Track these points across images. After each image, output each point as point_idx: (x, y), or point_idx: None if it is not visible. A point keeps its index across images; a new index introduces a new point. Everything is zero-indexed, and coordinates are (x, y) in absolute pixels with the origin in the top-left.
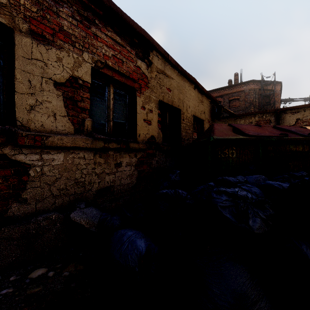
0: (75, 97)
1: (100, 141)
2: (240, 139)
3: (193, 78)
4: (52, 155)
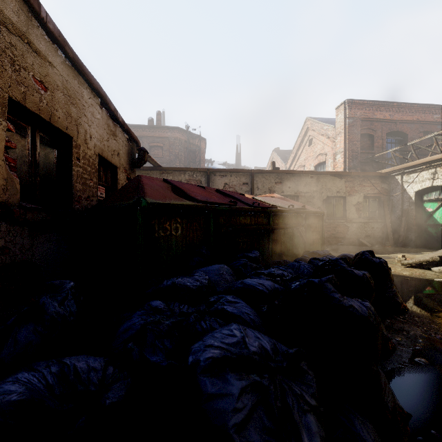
0: None
1: None
2: (187, 205)
3: (98, 86)
4: None
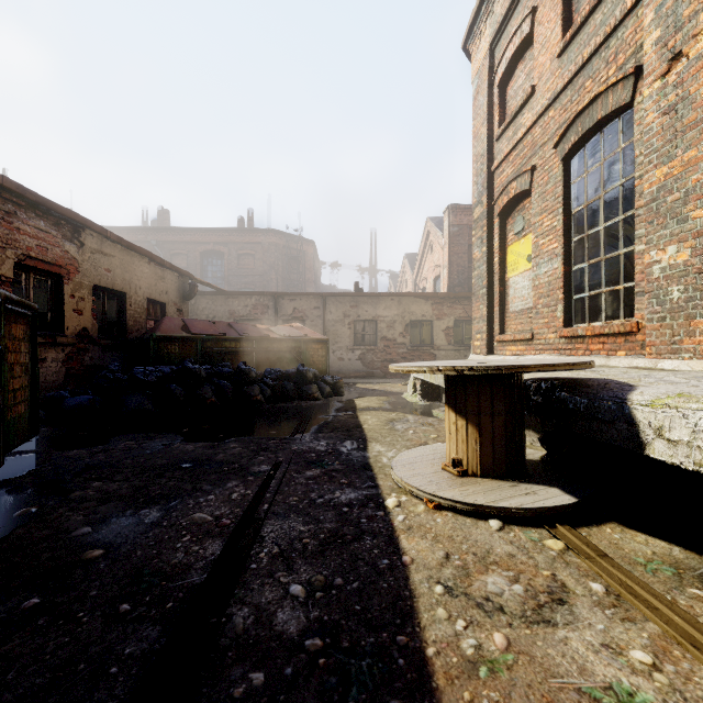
0: None
1: None
2: (182, 336)
3: (146, 252)
4: None
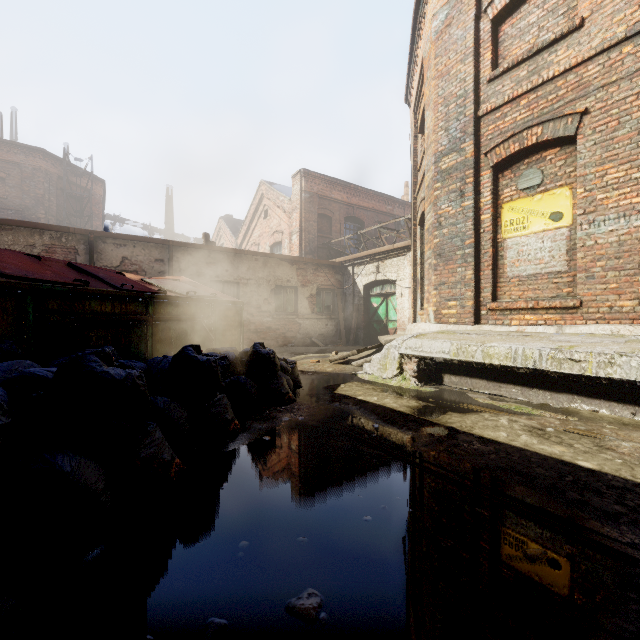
0: None
1: None
2: None
3: None
4: None
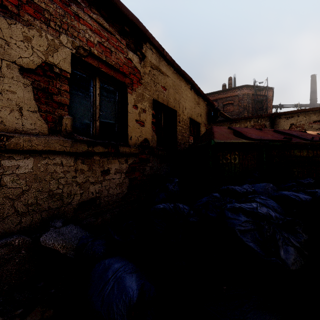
0: (49, 88)
1: (82, 144)
2: (242, 143)
3: (189, 78)
4: (16, 161)
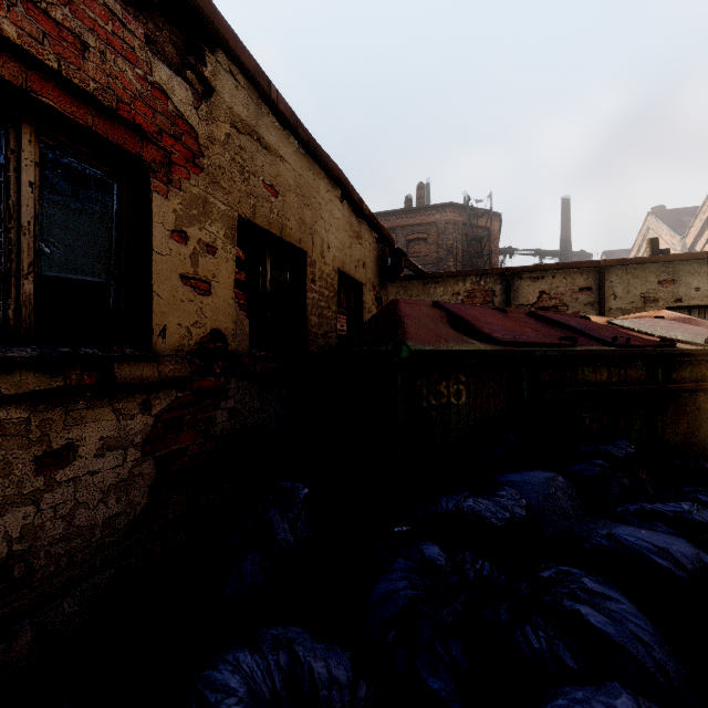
0: None
1: None
2: (477, 352)
3: (338, 171)
4: None
